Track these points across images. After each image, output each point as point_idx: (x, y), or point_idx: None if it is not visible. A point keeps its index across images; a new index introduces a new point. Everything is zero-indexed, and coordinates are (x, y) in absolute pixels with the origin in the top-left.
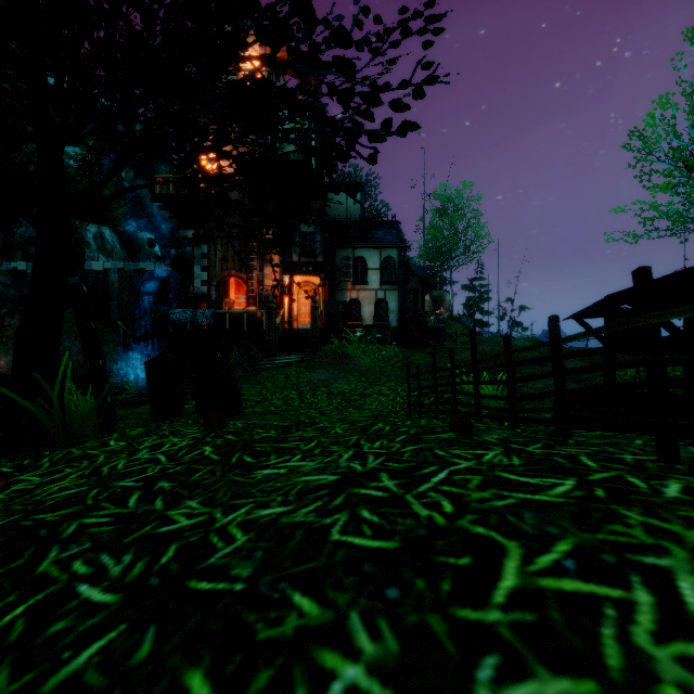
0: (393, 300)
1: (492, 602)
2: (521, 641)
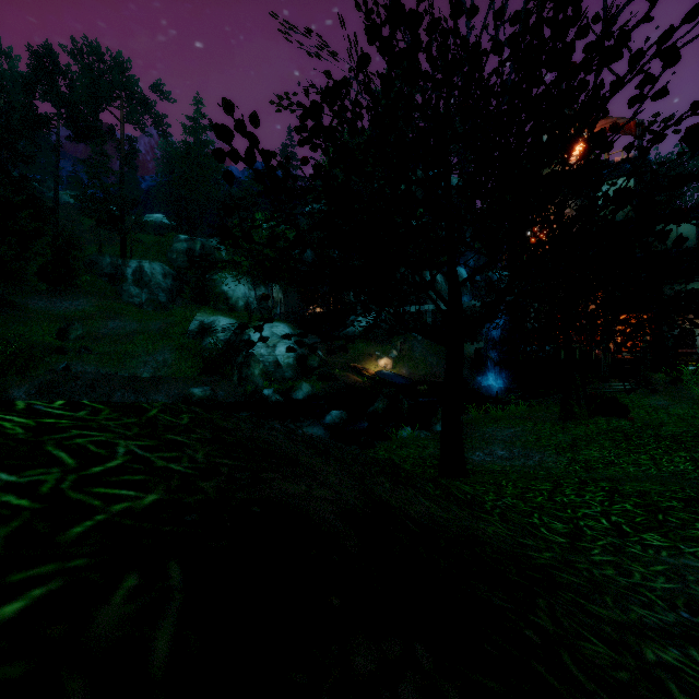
0: None
1: None
2: None
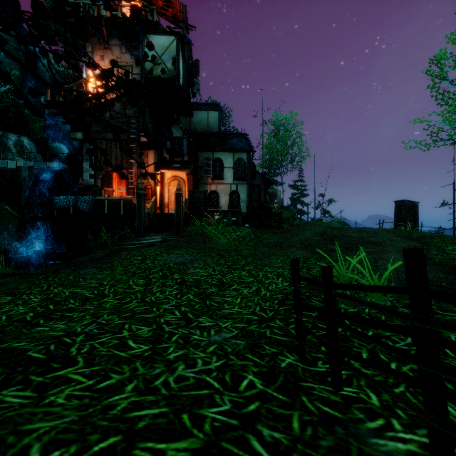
0: (243, 192)
1: None
2: None
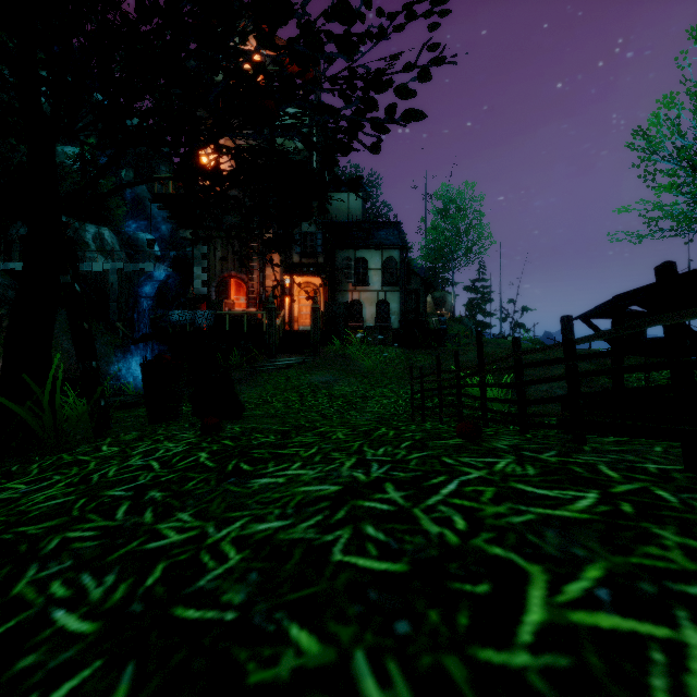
0: (394, 301)
1: (518, 641)
2: (555, 693)
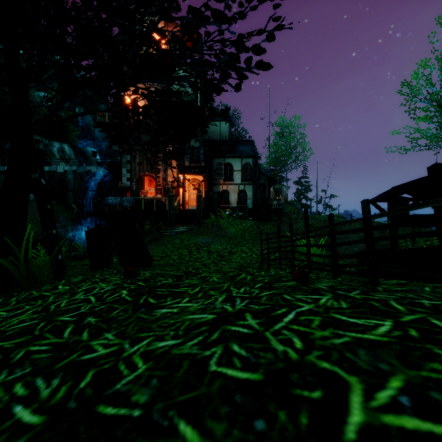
0: (249, 191)
1: (345, 438)
2: None
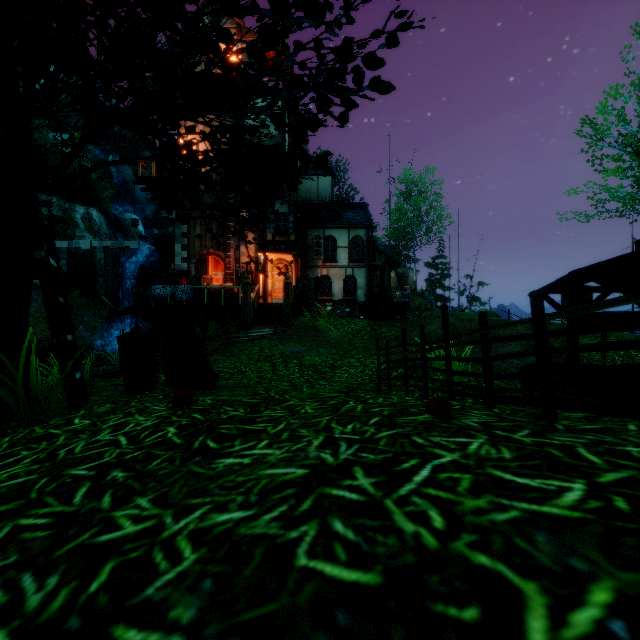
0: (361, 277)
1: None
2: None
